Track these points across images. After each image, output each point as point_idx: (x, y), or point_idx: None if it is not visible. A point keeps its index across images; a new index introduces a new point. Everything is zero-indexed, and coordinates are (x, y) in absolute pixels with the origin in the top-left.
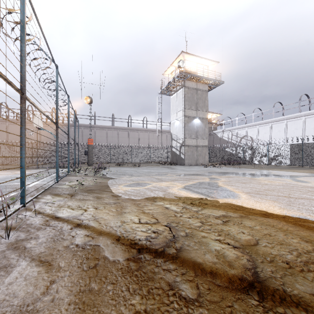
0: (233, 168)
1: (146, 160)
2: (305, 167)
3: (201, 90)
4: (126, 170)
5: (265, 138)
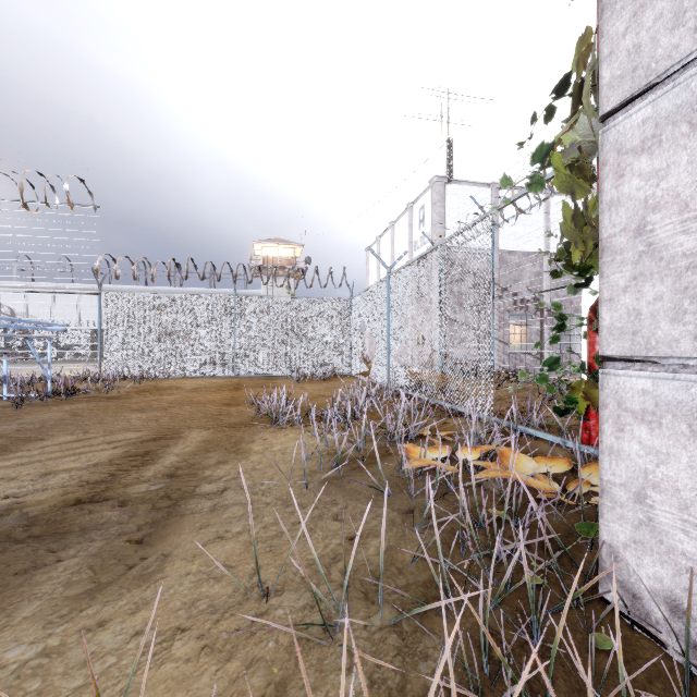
0: (15, 364)
1: None
2: None
3: None
4: None
5: (43, 313)
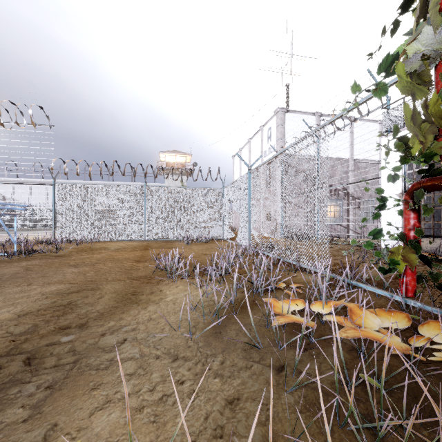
0: (3, 231)
1: None
2: None
3: None
4: None
5: (24, 198)
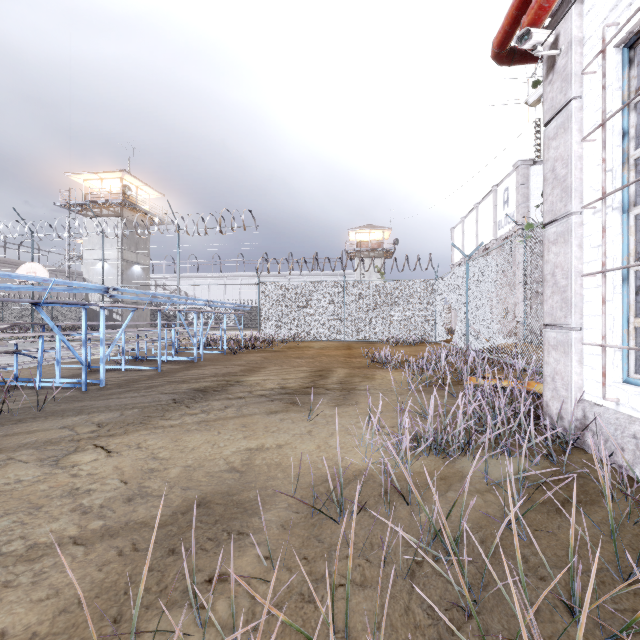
0: None
1: None
2: (246, 328)
3: (143, 225)
4: None
5: (204, 295)
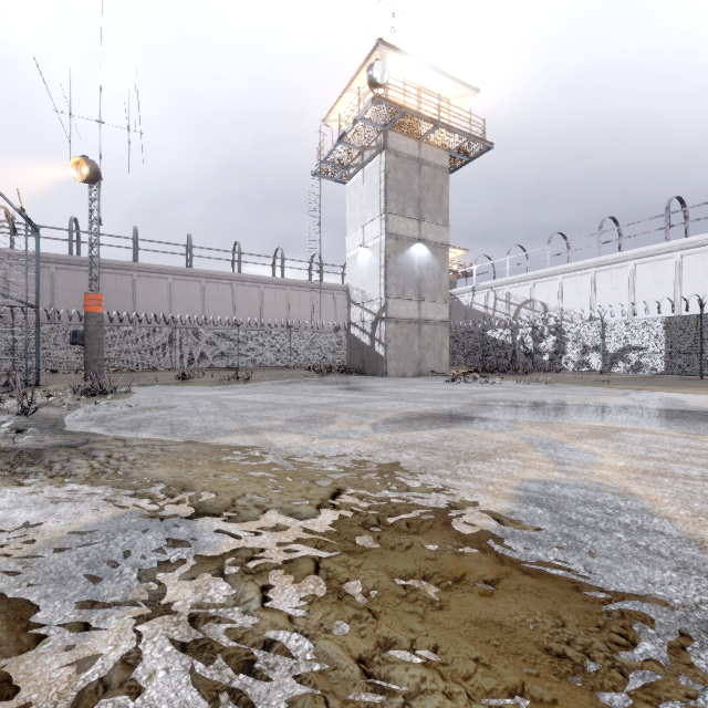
0: (533, 385)
1: (281, 361)
2: (705, 378)
3: (432, 164)
4: (190, 395)
5: (580, 305)
